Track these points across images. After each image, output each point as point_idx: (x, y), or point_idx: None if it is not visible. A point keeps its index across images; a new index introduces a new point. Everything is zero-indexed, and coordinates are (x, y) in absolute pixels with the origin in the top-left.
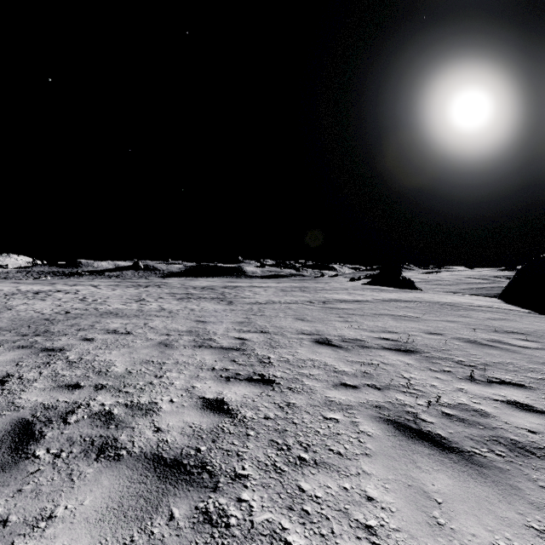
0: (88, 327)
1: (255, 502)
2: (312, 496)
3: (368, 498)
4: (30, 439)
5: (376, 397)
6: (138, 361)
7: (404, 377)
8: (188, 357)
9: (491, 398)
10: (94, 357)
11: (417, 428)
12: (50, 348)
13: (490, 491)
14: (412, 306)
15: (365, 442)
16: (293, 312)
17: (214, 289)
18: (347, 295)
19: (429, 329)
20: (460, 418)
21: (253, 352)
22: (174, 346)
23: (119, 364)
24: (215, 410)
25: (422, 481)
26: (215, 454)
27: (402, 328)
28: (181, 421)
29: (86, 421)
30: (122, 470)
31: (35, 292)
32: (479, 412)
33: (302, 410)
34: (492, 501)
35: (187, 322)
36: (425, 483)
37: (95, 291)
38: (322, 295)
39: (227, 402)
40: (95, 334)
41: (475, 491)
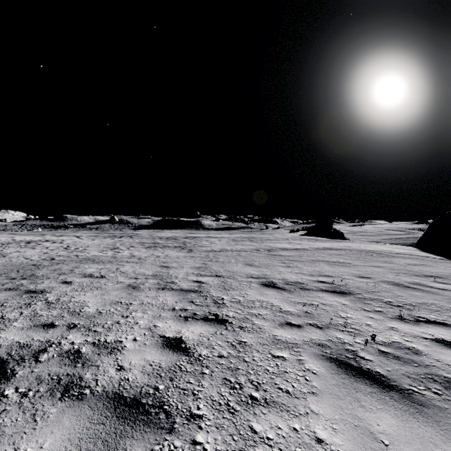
0: (69, 271)
1: (208, 445)
2: (264, 437)
3: (317, 440)
4: (1, 378)
5: (318, 335)
6: (108, 302)
7: (341, 317)
8: (152, 298)
9: (421, 336)
10: (70, 298)
11: (358, 366)
12: (33, 290)
13: (433, 432)
14: (343, 253)
15: (311, 380)
16: (243, 259)
17: (176, 239)
18: (287, 244)
19: (359, 273)
20: (395, 356)
21: (209, 293)
22: (141, 288)
23: (91, 304)
24: (174, 348)
25: (368, 421)
26: (172, 393)
27: (336, 272)
28: (143, 360)
29: (56, 359)
30: (83, 410)
31: (27, 242)
32: (412, 350)
33: (252, 348)
34: (437, 443)
35: (153, 267)
36: (370, 423)
37: (78, 241)
38: (267, 244)
39: (185, 340)
40: (74, 277)
41: (419, 432)
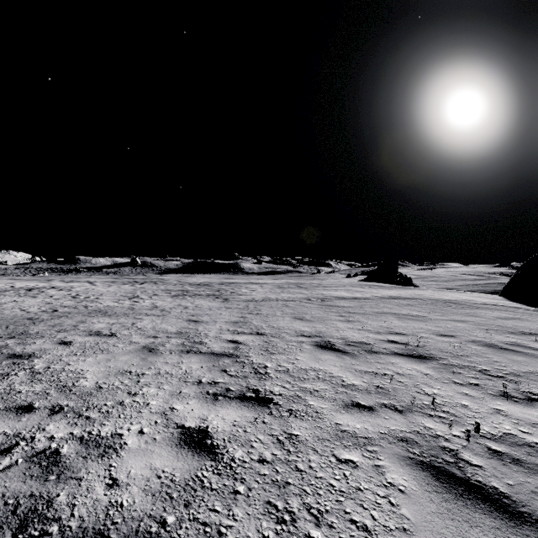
0: (71, 328)
1: None
2: None
3: None
4: None
5: (399, 424)
6: (113, 371)
7: (426, 393)
8: (173, 365)
9: None
10: (65, 366)
11: (464, 477)
12: (18, 354)
13: None
14: (414, 303)
15: (399, 505)
16: (291, 311)
17: (210, 286)
18: (345, 292)
19: (439, 330)
20: (514, 458)
21: (247, 359)
22: (160, 351)
23: (90, 375)
24: (195, 446)
25: None
26: (187, 531)
27: (409, 329)
28: (148, 468)
29: (20, 466)
30: None
31: (28, 289)
32: (535, 448)
33: (308, 446)
34: None
35: (178, 321)
36: None
37: (90, 288)
38: (319, 291)
39: (212, 433)
40: (76, 336)
41: None
